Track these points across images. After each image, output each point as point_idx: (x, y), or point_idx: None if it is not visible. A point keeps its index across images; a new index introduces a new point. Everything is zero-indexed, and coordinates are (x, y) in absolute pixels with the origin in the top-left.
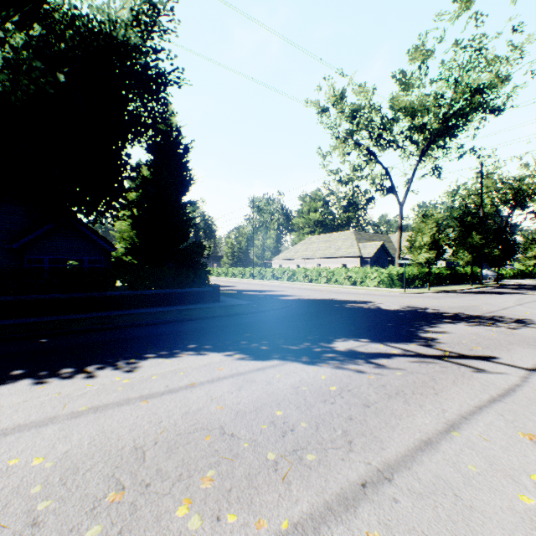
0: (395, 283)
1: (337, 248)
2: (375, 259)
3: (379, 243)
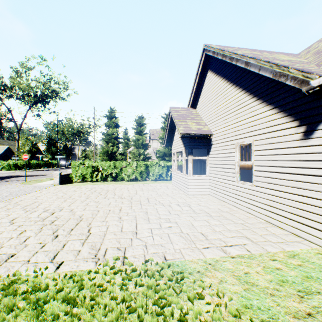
0: (13, 168)
1: None
2: (5, 155)
3: (7, 147)
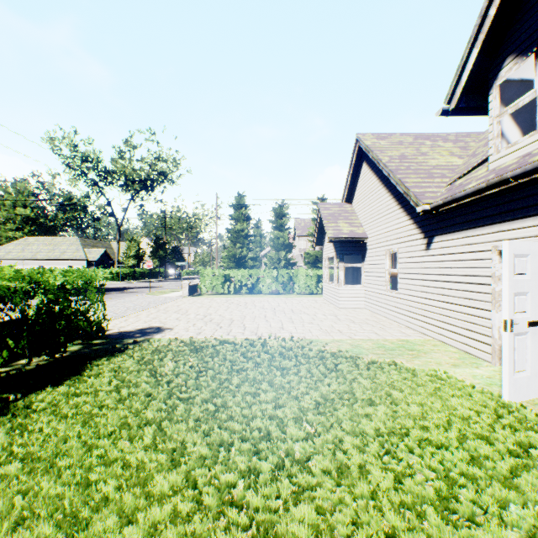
0: (116, 278)
1: (63, 251)
2: (100, 262)
3: (104, 250)
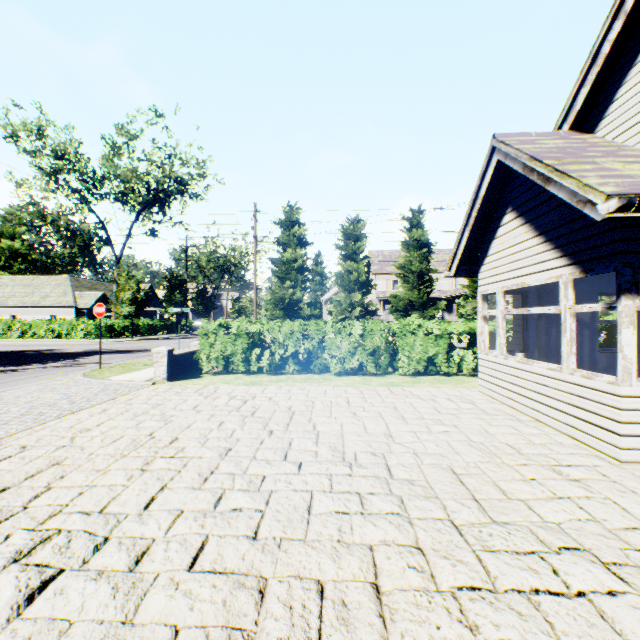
0: (105, 334)
1: (45, 295)
2: None
3: (101, 293)
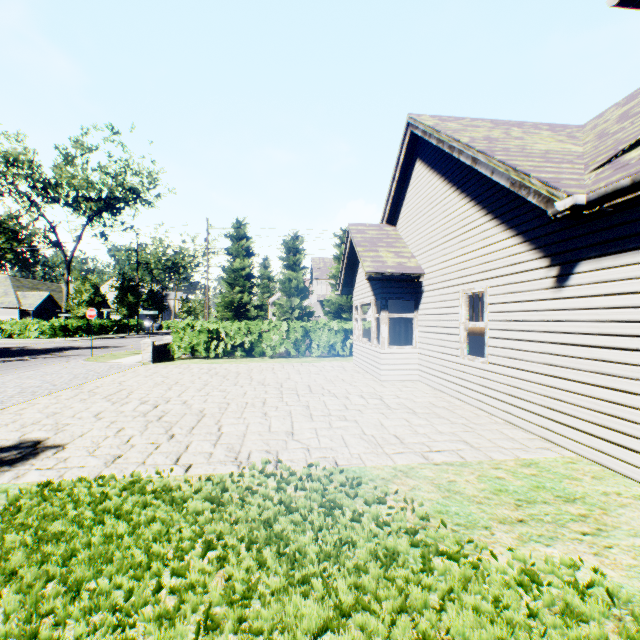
0: (60, 334)
1: None
2: (42, 310)
3: (47, 294)
